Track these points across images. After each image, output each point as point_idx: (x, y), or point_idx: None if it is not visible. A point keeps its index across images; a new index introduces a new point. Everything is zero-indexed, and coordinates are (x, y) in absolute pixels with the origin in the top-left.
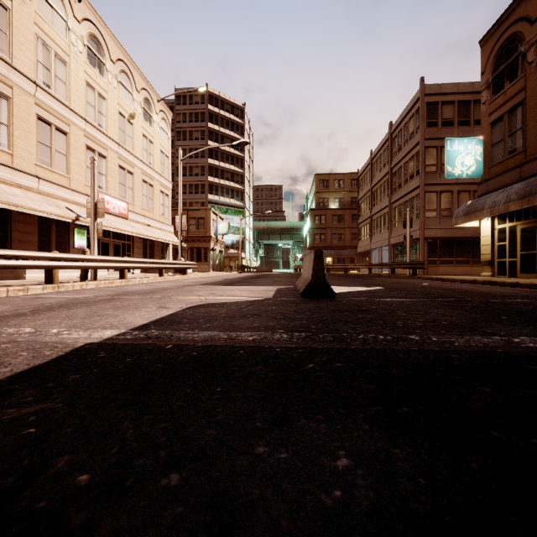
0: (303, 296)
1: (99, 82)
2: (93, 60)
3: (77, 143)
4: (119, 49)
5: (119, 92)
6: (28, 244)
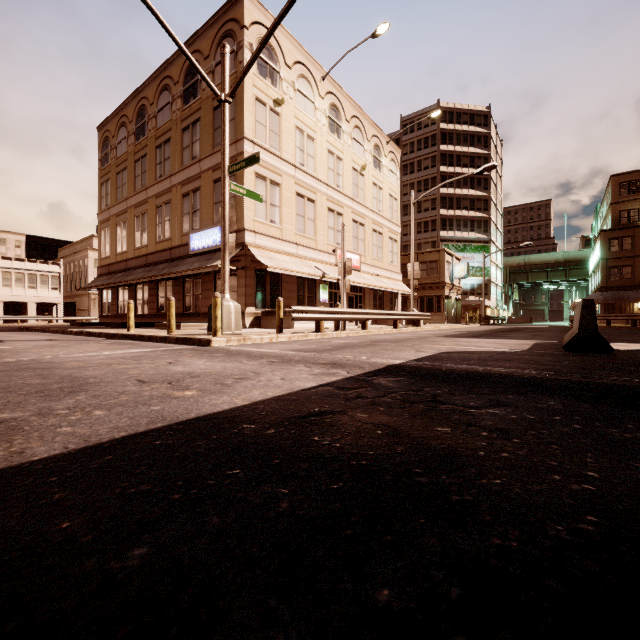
0: (566, 350)
1: (337, 146)
2: (333, 128)
3: (321, 207)
4: (353, 106)
5: (352, 149)
6: (291, 300)
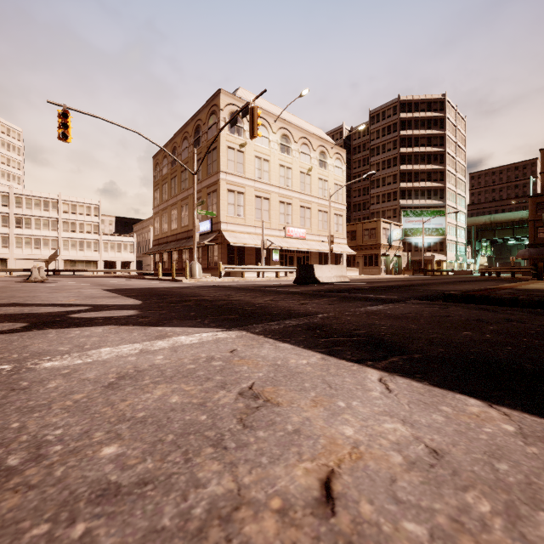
0: (293, 283)
1: (287, 160)
2: (283, 150)
3: (274, 201)
4: (300, 131)
5: (300, 159)
6: (251, 260)
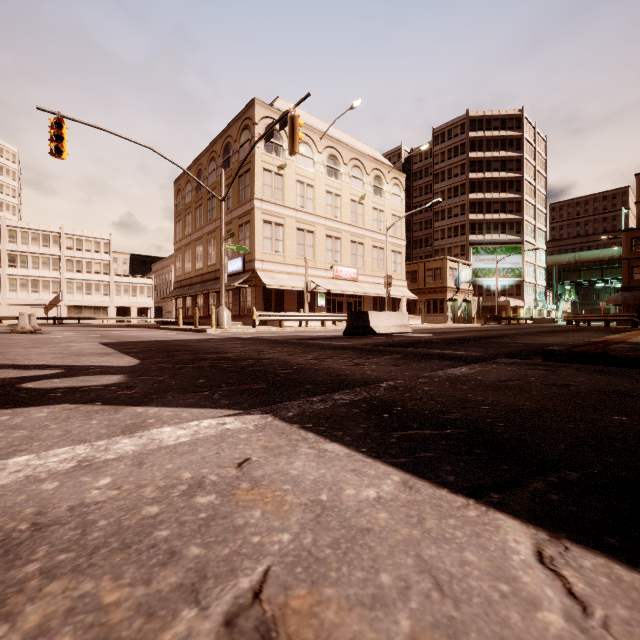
0: (343, 334)
1: (335, 186)
2: (331, 173)
3: (320, 235)
4: (351, 151)
5: (351, 184)
6: (292, 306)
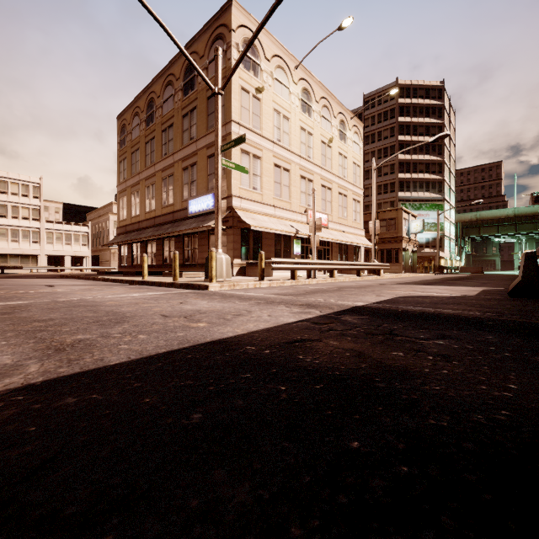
0: (510, 295)
1: (308, 123)
2: (304, 108)
3: (295, 175)
4: (321, 89)
5: (321, 125)
6: (270, 253)
